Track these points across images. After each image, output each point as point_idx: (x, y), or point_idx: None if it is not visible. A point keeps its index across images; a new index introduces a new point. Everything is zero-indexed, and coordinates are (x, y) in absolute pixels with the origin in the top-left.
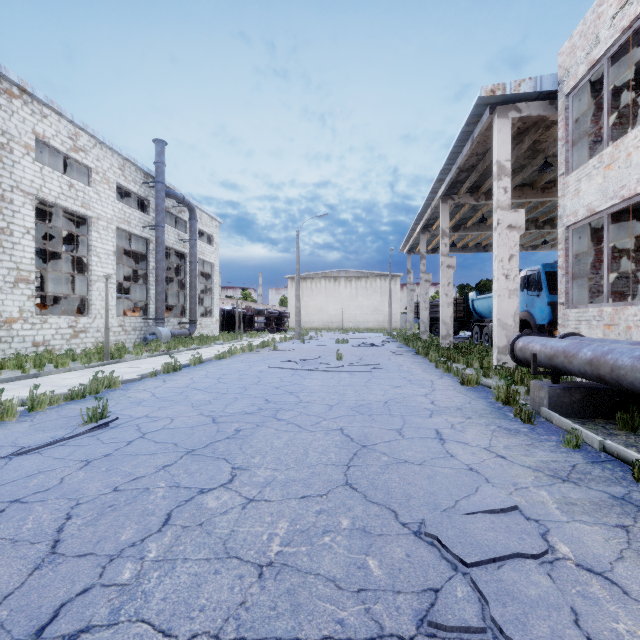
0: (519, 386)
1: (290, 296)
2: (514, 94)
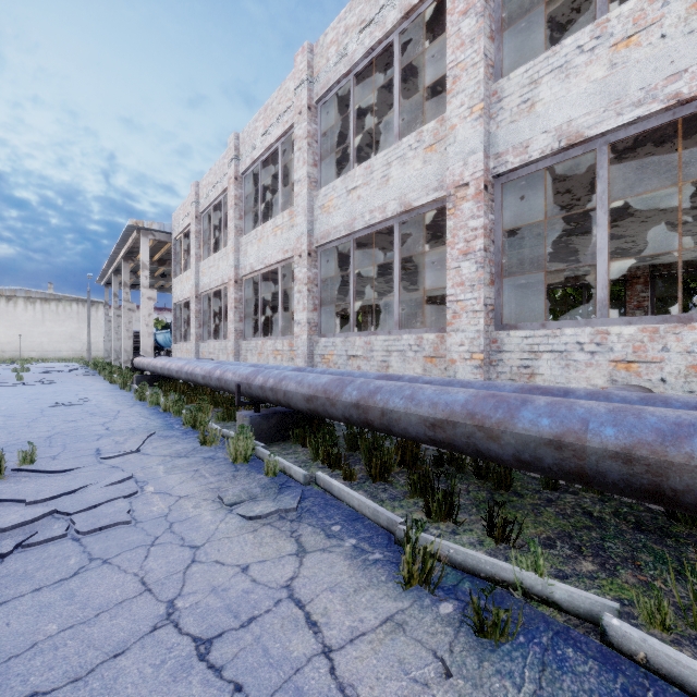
0: None
1: None
2: (150, 228)
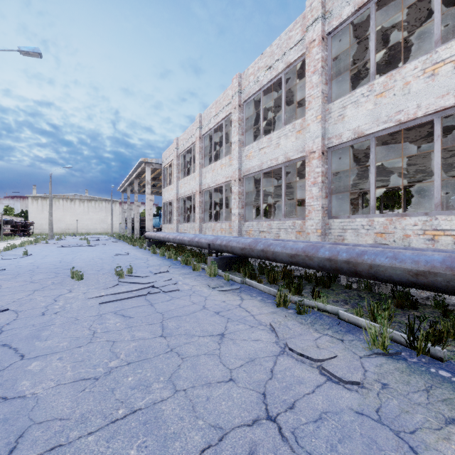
0: None
1: (31, 210)
2: (151, 162)
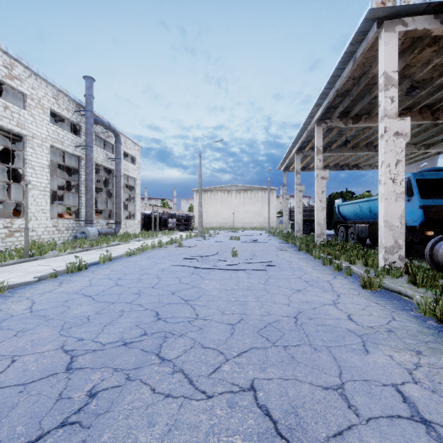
0: (421, 289)
1: (195, 204)
2: (403, 6)
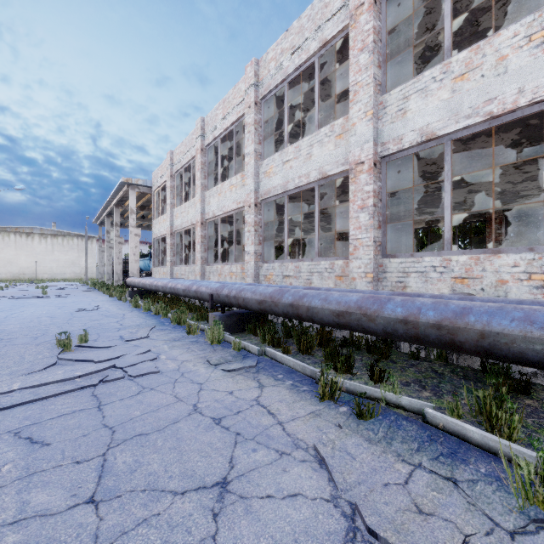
0: None
1: None
2: (136, 184)
